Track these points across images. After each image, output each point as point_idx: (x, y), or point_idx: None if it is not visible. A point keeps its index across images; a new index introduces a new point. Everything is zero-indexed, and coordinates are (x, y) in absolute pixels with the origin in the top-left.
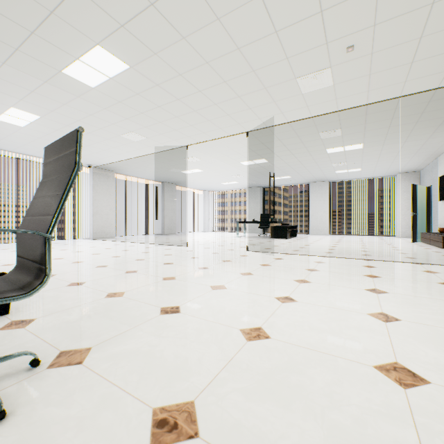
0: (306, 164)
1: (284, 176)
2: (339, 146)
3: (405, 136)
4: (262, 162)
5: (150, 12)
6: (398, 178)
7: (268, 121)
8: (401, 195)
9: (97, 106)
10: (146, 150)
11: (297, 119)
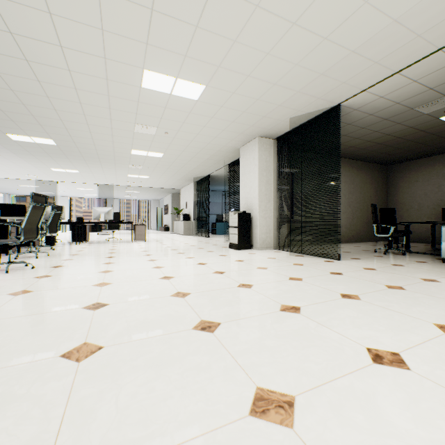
0: (113, 193)
1: (95, 194)
2: (131, 191)
3: (154, 192)
4: (90, 190)
5: (102, 173)
6: (152, 202)
7: (110, 184)
8: (153, 210)
9: (41, 171)
10: (22, 178)
11: (121, 185)
